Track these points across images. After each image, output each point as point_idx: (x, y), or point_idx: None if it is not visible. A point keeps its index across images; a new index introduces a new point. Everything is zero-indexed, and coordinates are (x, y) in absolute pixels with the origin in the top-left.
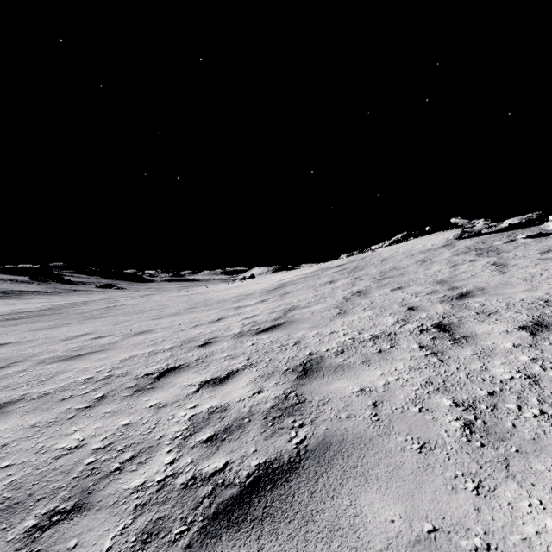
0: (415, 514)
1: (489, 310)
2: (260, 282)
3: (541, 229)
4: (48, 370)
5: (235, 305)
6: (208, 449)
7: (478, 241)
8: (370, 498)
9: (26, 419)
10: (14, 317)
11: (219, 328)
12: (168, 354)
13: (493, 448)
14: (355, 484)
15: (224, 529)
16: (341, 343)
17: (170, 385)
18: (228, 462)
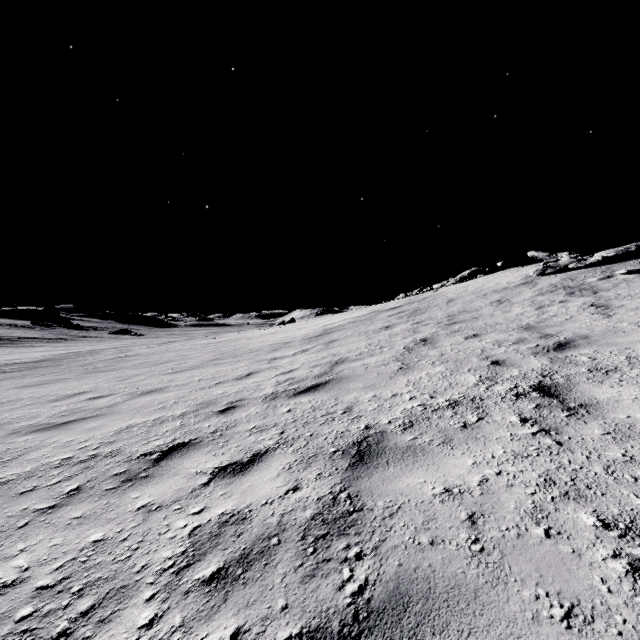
0: None
1: (605, 367)
2: (300, 327)
3: None
4: (19, 444)
5: (269, 356)
6: (210, 599)
7: (565, 278)
8: None
9: None
10: (2, 370)
11: (247, 386)
12: (178, 423)
13: None
14: None
15: None
16: (409, 412)
17: (172, 473)
18: (239, 630)
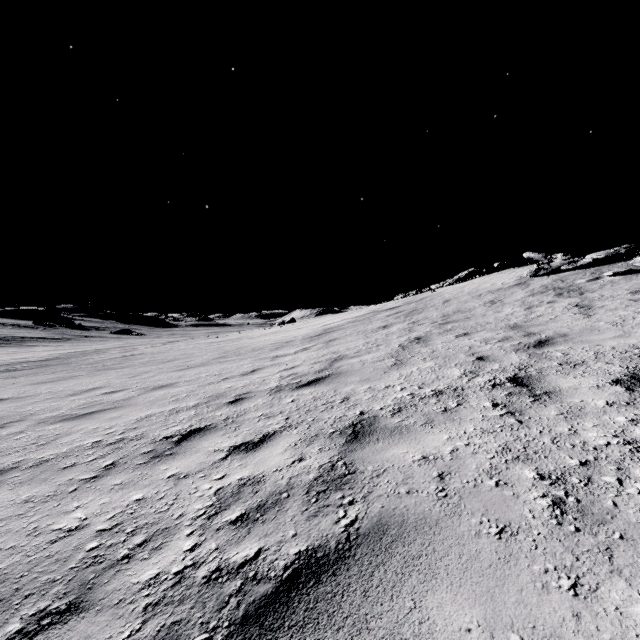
0: (497, 621)
1: (574, 361)
2: (301, 327)
3: (630, 265)
4: (50, 431)
5: (272, 354)
6: (237, 532)
7: (556, 280)
8: (439, 598)
9: (19, 492)
10: (13, 368)
11: (253, 381)
12: (192, 412)
13: (591, 533)
14: (420, 579)
15: (255, 638)
16: (399, 400)
17: (193, 451)
18: (261, 549)
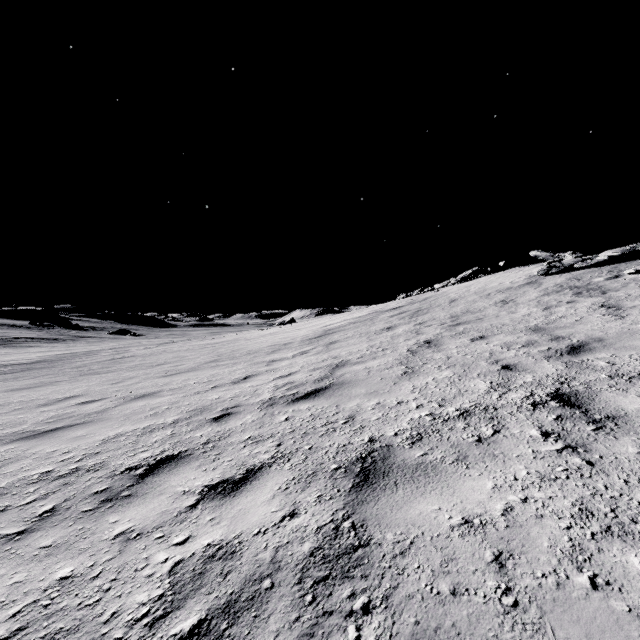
0: None
1: (627, 373)
2: (300, 328)
3: None
4: None
5: (268, 358)
6: None
7: (571, 278)
8: None
9: None
10: None
11: (244, 391)
12: (168, 431)
13: None
14: None
15: None
16: (416, 422)
17: (156, 492)
18: None
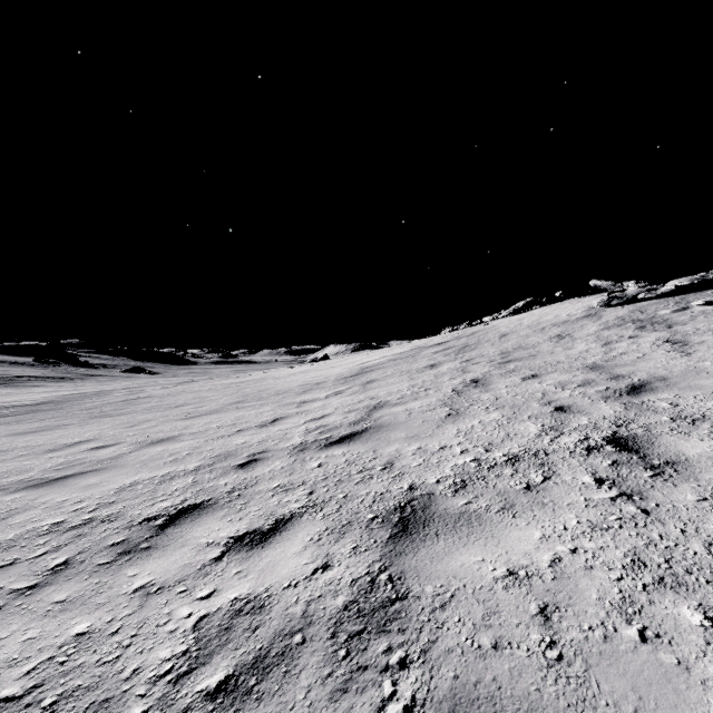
0: None
1: (690, 415)
2: (334, 365)
3: None
4: (5, 505)
5: (298, 399)
6: None
7: (634, 310)
8: None
9: None
10: None
11: (272, 435)
12: (190, 479)
13: None
14: None
15: None
16: (460, 469)
17: (178, 544)
18: None
